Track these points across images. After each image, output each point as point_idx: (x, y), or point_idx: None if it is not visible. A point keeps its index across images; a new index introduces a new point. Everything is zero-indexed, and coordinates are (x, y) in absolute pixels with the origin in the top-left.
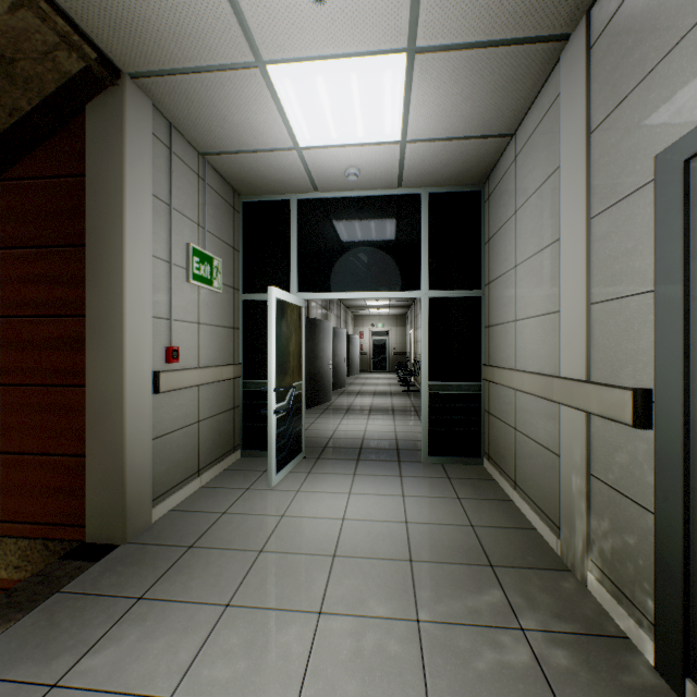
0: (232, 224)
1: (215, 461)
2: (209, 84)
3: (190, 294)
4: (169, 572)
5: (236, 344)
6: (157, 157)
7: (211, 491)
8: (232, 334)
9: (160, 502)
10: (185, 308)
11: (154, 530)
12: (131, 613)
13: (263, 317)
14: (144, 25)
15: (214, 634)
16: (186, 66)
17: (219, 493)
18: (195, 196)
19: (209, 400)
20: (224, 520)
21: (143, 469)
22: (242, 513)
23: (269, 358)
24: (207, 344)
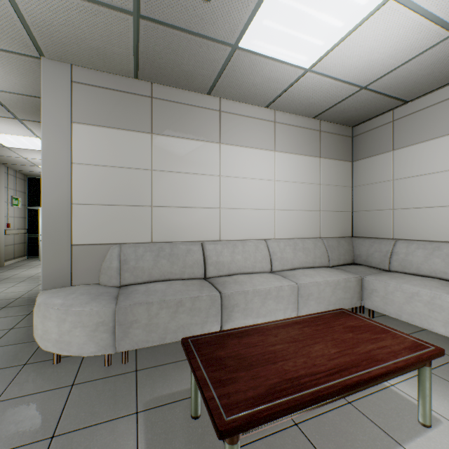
0: (24, 185)
1: (19, 257)
2: (24, 166)
3: (12, 209)
4: (16, 267)
5: (26, 223)
6: (5, 177)
7: (20, 262)
8: (24, 220)
9: (6, 262)
10: (11, 213)
11: (6, 266)
12: (11, 269)
13: (36, 214)
14: (10, 162)
15: (30, 269)
16: (18, 164)
17: (23, 262)
18: (14, 182)
19: (17, 239)
20: (27, 264)
21: (3, 252)
22: (32, 263)
23: (39, 227)
24: (17, 223)
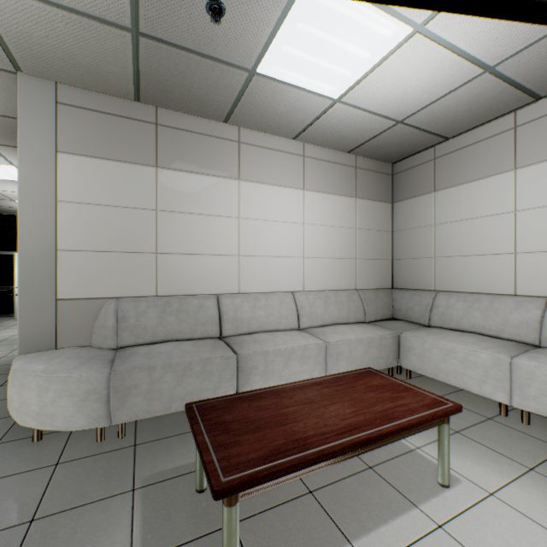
0: None
1: None
2: None
3: None
4: None
5: None
6: None
7: None
8: None
9: None
10: None
11: None
12: None
13: (11, 261)
14: None
15: (2, 330)
16: None
17: None
18: None
19: None
20: None
21: None
22: (5, 323)
23: (15, 277)
24: None
